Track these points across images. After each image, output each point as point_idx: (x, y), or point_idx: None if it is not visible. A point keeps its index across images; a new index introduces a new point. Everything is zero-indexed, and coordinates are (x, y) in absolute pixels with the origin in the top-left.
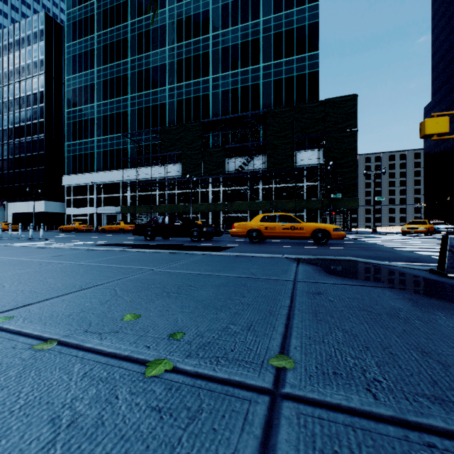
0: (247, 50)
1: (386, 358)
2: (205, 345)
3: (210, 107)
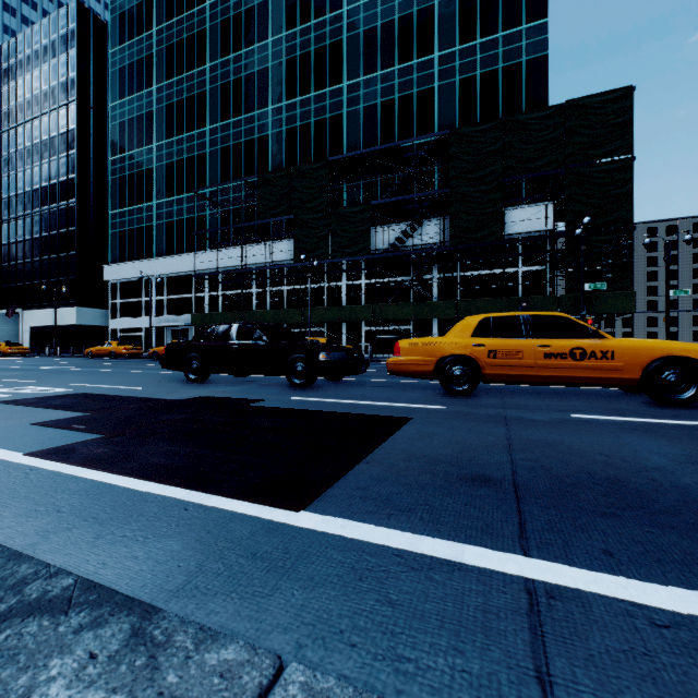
0: (410, 29)
1: None
2: None
3: (343, 137)
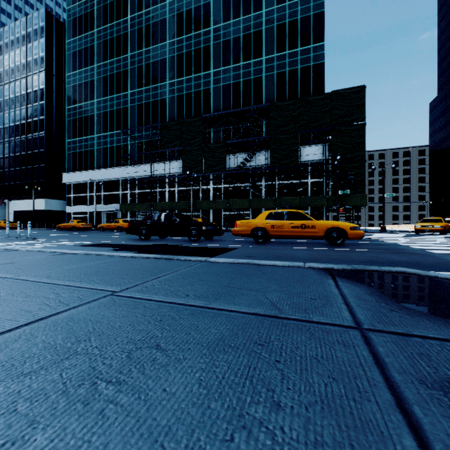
0: (249, 42)
1: None
2: None
3: (211, 102)
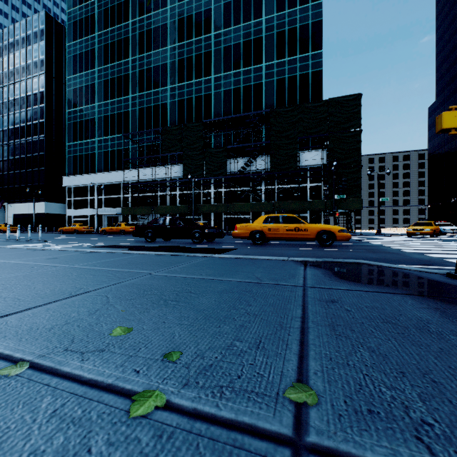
0: (249, 49)
1: (429, 389)
2: (206, 369)
3: (212, 107)
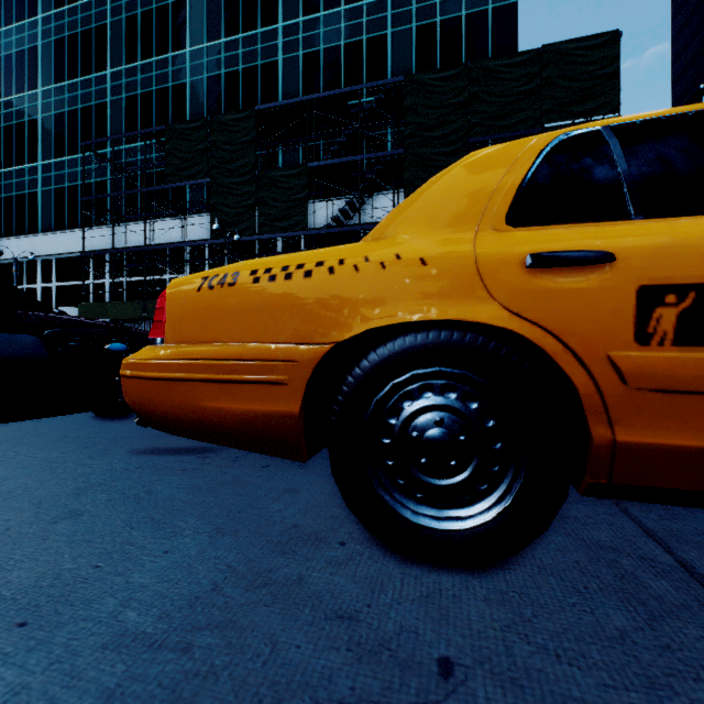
0: None
1: None
2: None
3: (278, 90)
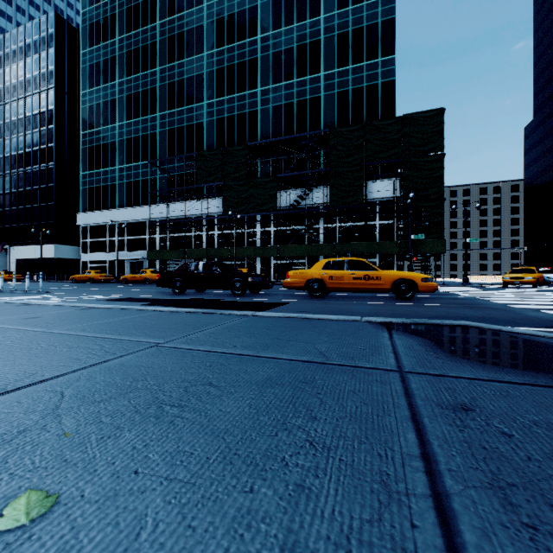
0: (304, 55)
1: None
2: None
3: (258, 127)
